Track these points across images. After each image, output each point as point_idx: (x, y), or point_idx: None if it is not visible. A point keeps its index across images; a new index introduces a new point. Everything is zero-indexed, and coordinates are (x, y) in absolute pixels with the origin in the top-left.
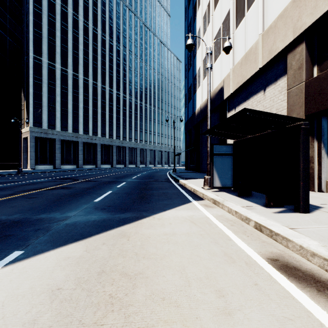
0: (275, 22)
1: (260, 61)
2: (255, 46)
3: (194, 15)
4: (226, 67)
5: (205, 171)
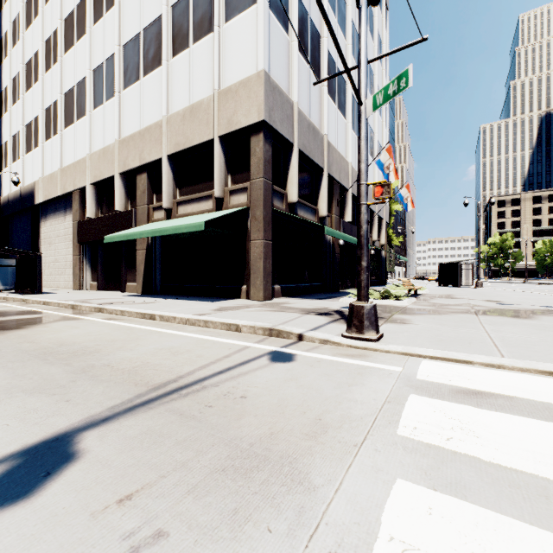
0: (67, 169)
1: (59, 190)
2: (57, 175)
3: None
4: (38, 171)
5: None
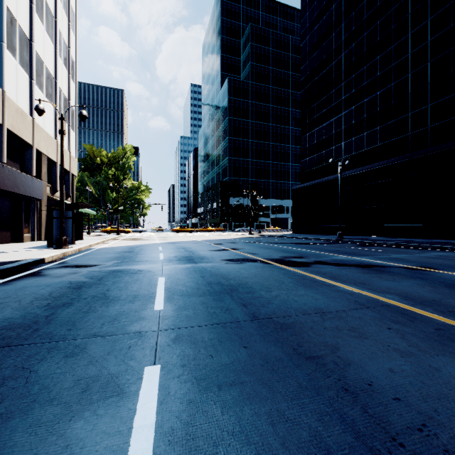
0: None
1: None
2: None
3: None
4: None
5: None
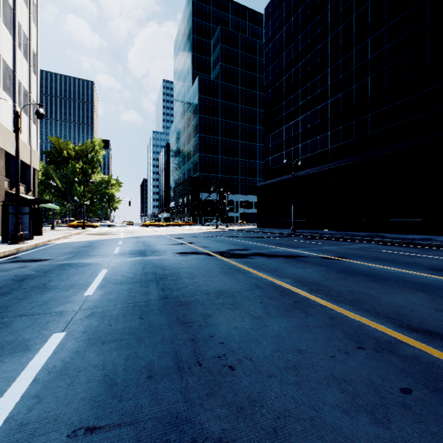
0: None
1: None
2: None
3: None
4: None
5: None
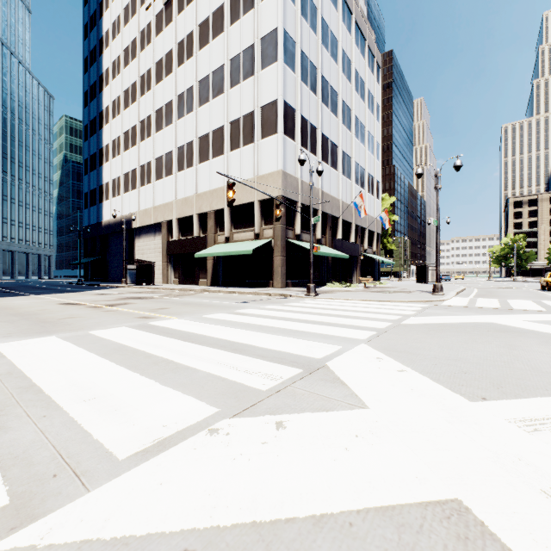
0: (158, 207)
1: (152, 220)
2: (150, 210)
3: (100, 122)
4: (134, 206)
5: (114, 280)
